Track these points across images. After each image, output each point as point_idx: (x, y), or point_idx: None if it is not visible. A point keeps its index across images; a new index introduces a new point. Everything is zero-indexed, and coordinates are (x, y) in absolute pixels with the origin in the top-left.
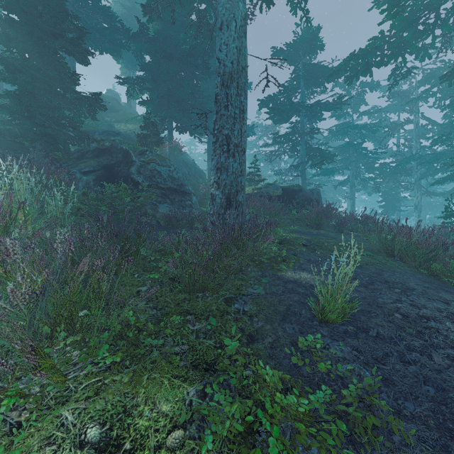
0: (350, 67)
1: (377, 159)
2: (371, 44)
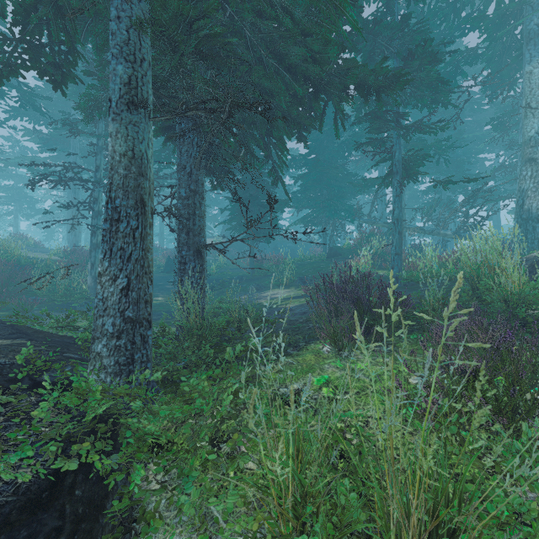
0: (6, 162)
1: (36, 202)
2: (17, 159)
